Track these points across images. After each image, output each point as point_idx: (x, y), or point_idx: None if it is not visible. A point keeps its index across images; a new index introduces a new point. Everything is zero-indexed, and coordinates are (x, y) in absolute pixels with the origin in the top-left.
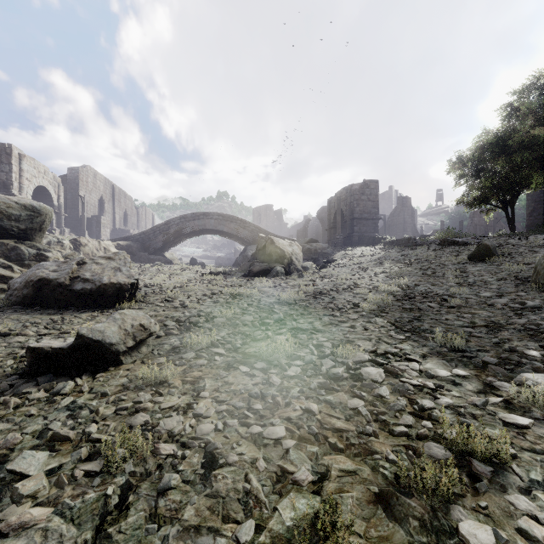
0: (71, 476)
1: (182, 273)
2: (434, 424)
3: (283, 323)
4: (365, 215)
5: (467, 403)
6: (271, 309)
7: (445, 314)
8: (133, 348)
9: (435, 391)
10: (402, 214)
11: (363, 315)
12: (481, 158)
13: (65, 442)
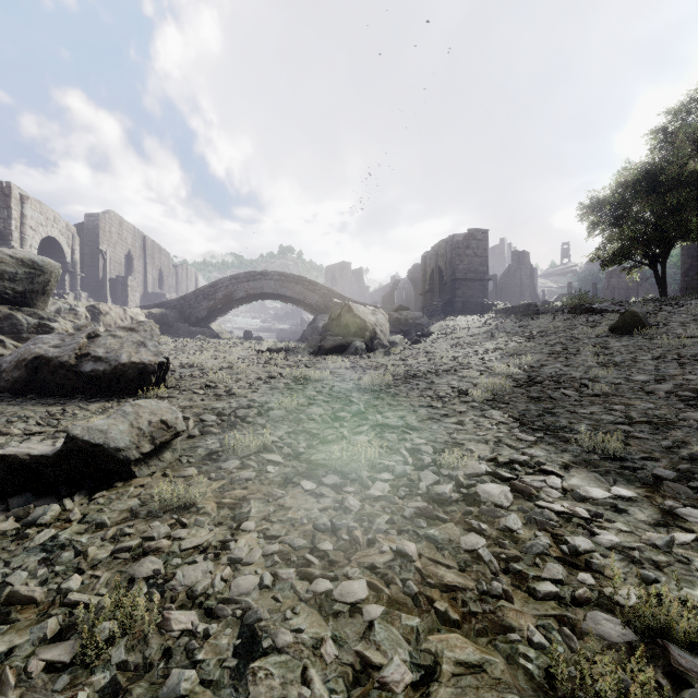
0: (24, 670)
1: (231, 350)
2: (597, 578)
3: (364, 417)
4: (471, 275)
5: (641, 542)
6: (348, 398)
7: (588, 406)
8: (151, 455)
9: (590, 522)
10: (518, 274)
11: (474, 407)
12: (622, 200)
13: (28, 606)
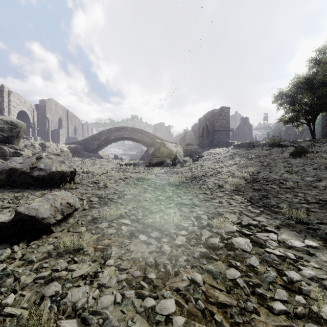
0: None
1: (108, 164)
2: (306, 299)
3: (171, 199)
4: (222, 128)
5: None
6: (163, 189)
7: (284, 193)
8: (62, 220)
9: (296, 261)
10: (244, 128)
11: (226, 194)
12: (294, 93)
13: None
